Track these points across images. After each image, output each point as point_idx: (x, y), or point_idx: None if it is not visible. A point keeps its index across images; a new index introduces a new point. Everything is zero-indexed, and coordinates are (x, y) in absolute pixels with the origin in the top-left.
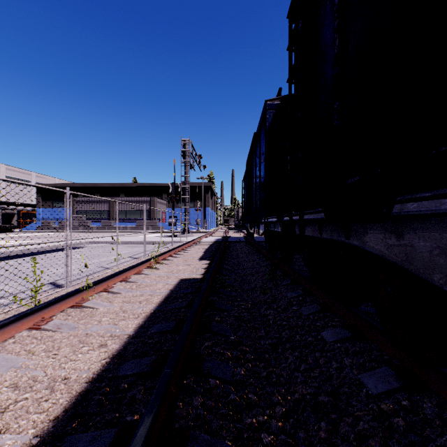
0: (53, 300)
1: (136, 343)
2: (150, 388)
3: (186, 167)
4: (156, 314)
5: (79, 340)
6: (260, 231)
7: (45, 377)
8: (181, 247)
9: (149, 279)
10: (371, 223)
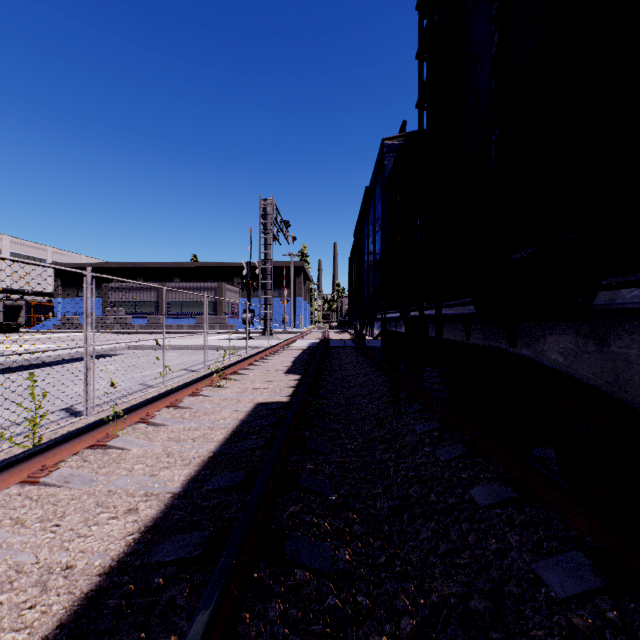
0: (61, 438)
1: (183, 507)
2: (200, 586)
3: (268, 239)
4: (216, 459)
5: (96, 501)
6: (374, 332)
7: (35, 565)
8: (259, 355)
9: (209, 402)
10: (557, 321)
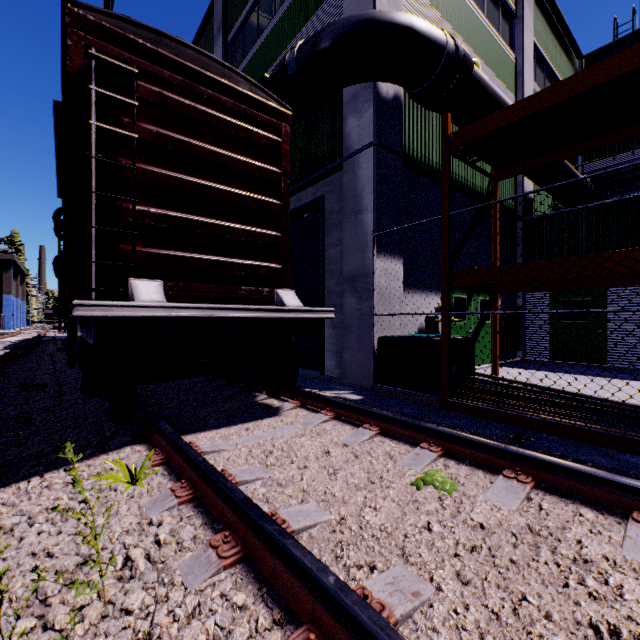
0: None
1: None
2: None
3: None
4: None
5: None
6: None
7: None
8: None
9: None
10: None
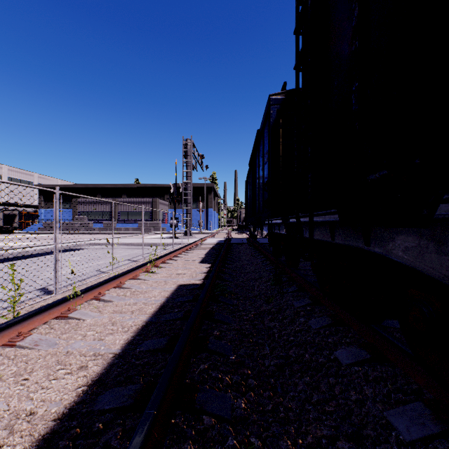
0: (33, 312)
1: (121, 364)
2: (130, 430)
3: (188, 167)
4: (148, 327)
5: (57, 360)
6: (263, 233)
7: (6, 412)
8: (181, 249)
9: (145, 284)
10: (405, 227)
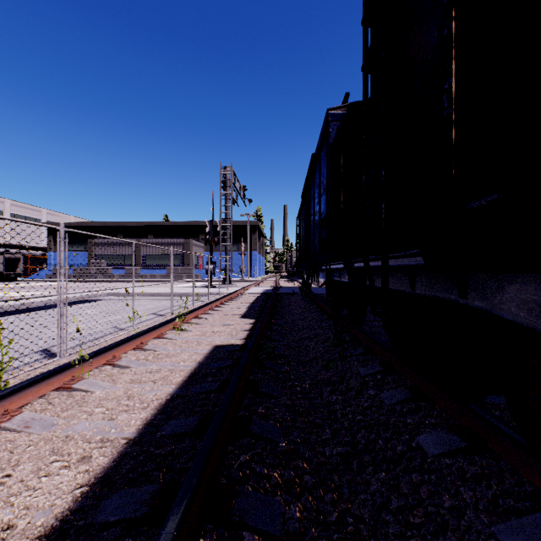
0: (26, 382)
1: (136, 455)
2: None
3: (227, 201)
4: (173, 402)
5: (51, 448)
6: (319, 281)
7: None
8: (219, 301)
9: (172, 345)
10: (528, 273)
